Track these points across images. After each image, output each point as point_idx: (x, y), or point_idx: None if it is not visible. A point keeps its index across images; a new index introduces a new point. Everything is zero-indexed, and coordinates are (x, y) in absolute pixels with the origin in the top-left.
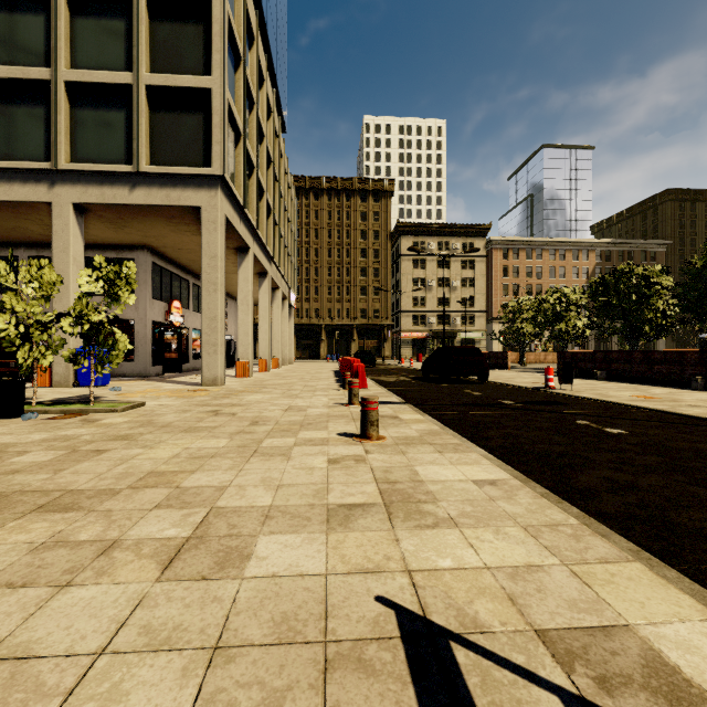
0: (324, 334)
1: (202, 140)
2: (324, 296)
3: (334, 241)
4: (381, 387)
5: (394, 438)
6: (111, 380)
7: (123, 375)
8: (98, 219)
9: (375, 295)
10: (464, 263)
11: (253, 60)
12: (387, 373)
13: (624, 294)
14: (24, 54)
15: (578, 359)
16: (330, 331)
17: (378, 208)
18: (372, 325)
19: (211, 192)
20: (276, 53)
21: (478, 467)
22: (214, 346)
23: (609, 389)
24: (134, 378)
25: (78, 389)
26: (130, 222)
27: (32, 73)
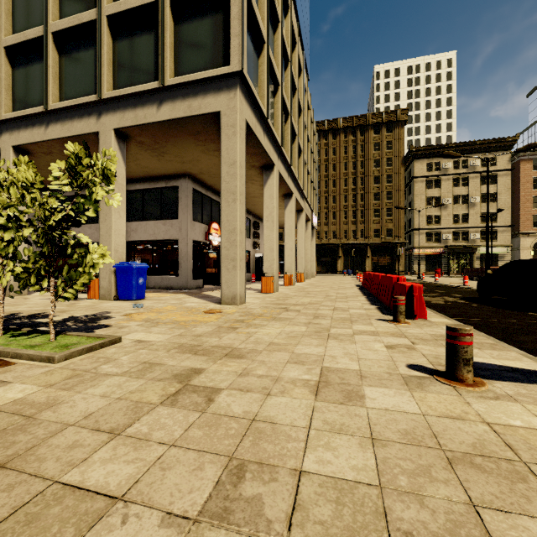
0: (340, 252)
1: (222, 41)
2: (340, 220)
3: (349, 172)
4: (445, 316)
5: None
6: (157, 292)
7: (170, 287)
8: (141, 146)
9: (387, 216)
10: (484, 179)
11: None
12: None
13: None
14: (81, 5)
15: None
16: (346, 250)
17: (391, 137)
18: (385, 243)
19: (230, 94)
20: (300, 8)
21: None
22: (233, 261)
23: None
24: (177, 290)
25: (113, 303)
26: (166, 146)
27: (84, 17)
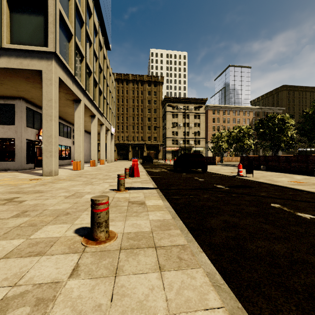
0: (130, 148)
1: (43, 32)
2: (130, 130)
3: (135, 104)
4: (148, 175)
5: (125, 235)
6: None
7: (8, 169)
8: None
9: (154, 130)
10: (195, 116)
11: None
12: (156, 167)
13: (271, 128)
14: None
15: (251, 160)
16: (133, 147)
17: (156, 89)
18: (153, 144)
19: (48, 62)
20: (104, 9)
21: None
22: (50, 152)
23: (271, 176)
24: (13, 170)
25: None
26: (4, 80)
27: None
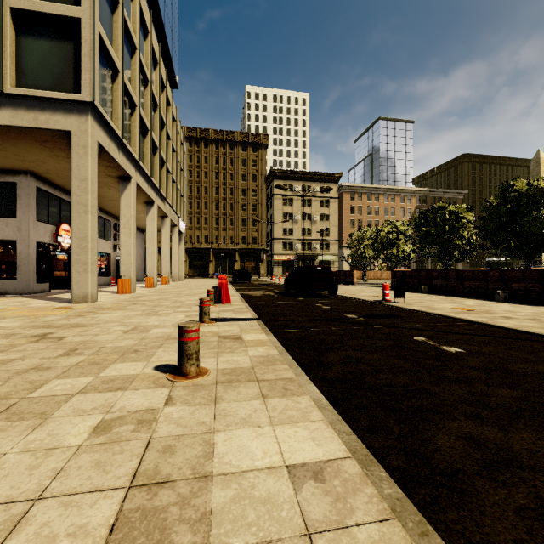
0: (212, 256)
1: (72, 68)
2: (212, 226)
3: (220, 181)
4: (244, 302)
5: (220, 371)
6: None
7: (4, 292)
8: None
9: (253, 226)
10: (322, 202)
11: (135, 9)
12: (257, 289)
13: (440, 226)
14: None
15: (407, 276)
16: (217, 254)
17: (256, 157)
18: (251, 249)
19: (81, 118)
20: (167, 19)
21: (305, 429)
22: (85, 265)
23: (433, 301)
24: (15, 295)
25: None
26: (3, 145)
27: None
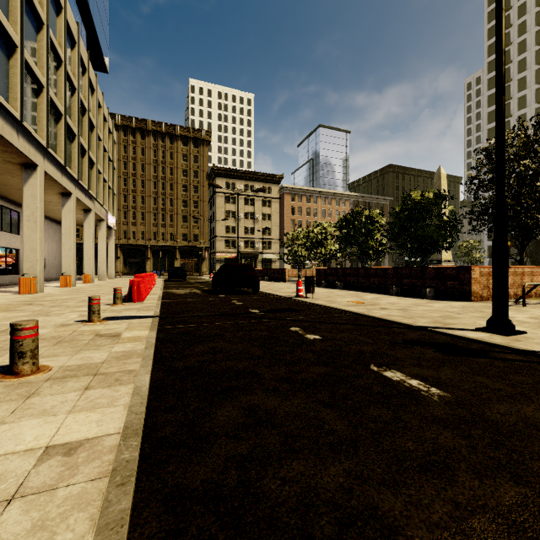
0: (150, 253)
1: None
2: (150, 221)
3: (159, 175)
4: (159, 300)
5: (63, 368)
6: None
7: None
8: None
9: (194, 223)
10: (264, 202)
11: None
12: (187, 287)
13: (358, 228)
14: None
15: (328, 274)
16: (156, 251)
17: (197, 152)
18: (193, 247)
19: None
20: None
21: (99, 414)
22: None
23: (339, 296)
24: None
25: None
26: None
27: None
